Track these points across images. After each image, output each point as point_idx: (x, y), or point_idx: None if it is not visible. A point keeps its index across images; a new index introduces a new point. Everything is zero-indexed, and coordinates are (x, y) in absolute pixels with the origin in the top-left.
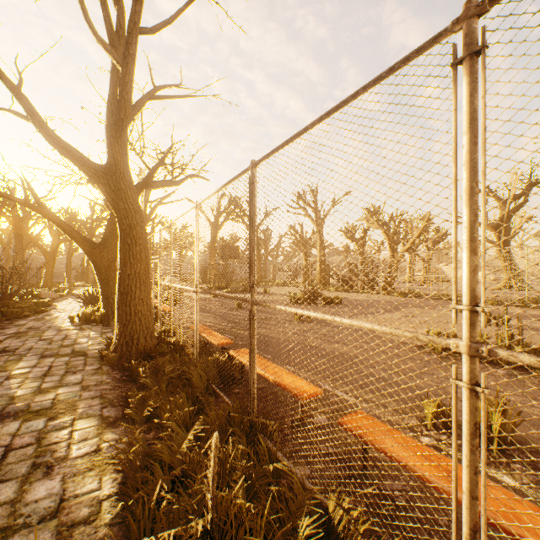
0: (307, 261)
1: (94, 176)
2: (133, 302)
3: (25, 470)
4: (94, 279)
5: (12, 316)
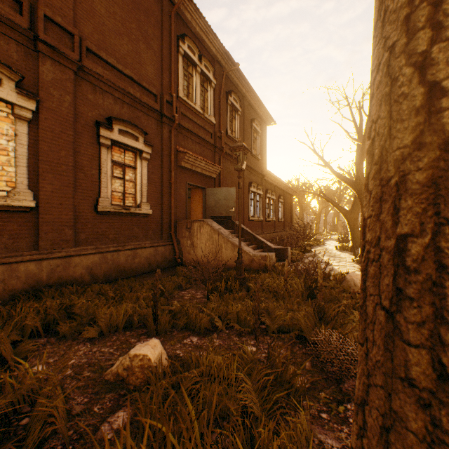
0: None
1: (349, 185)
2: None
3: (337, 272)
4: (340, 230)
5: (309, 245)
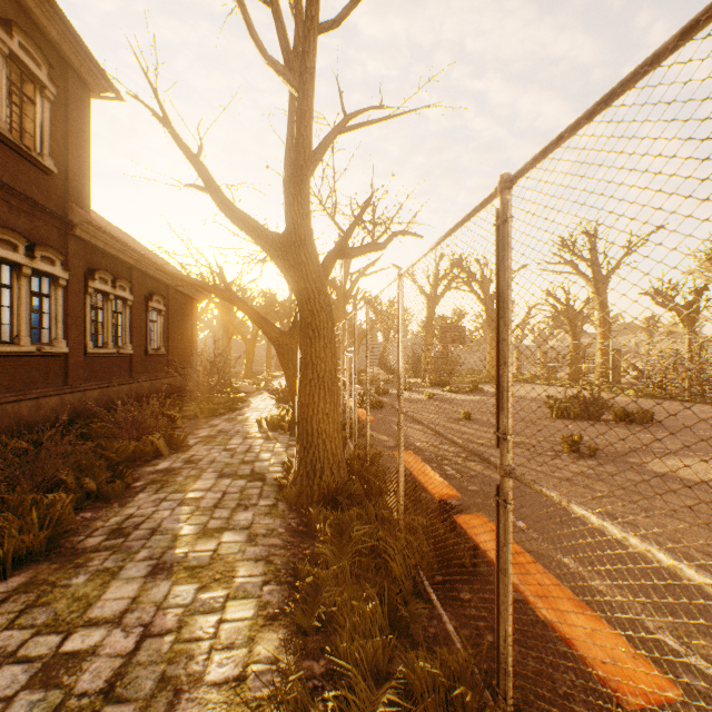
0: (576, 346)
1: (270, 250)
2: (315, 418)
3: (150, 686)
4: None
5: (209, 414)
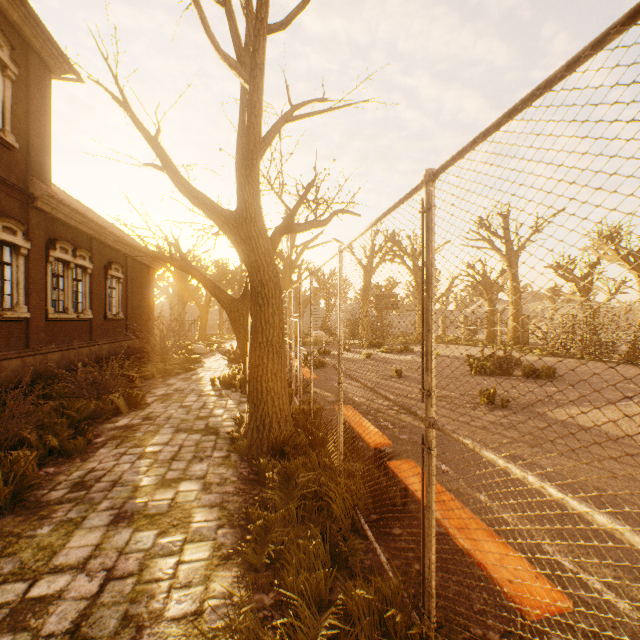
0: (492, 311)
1: (223, 225)
2: (265, 377)
3: (114, 624)
4: None
5: (165, 374)
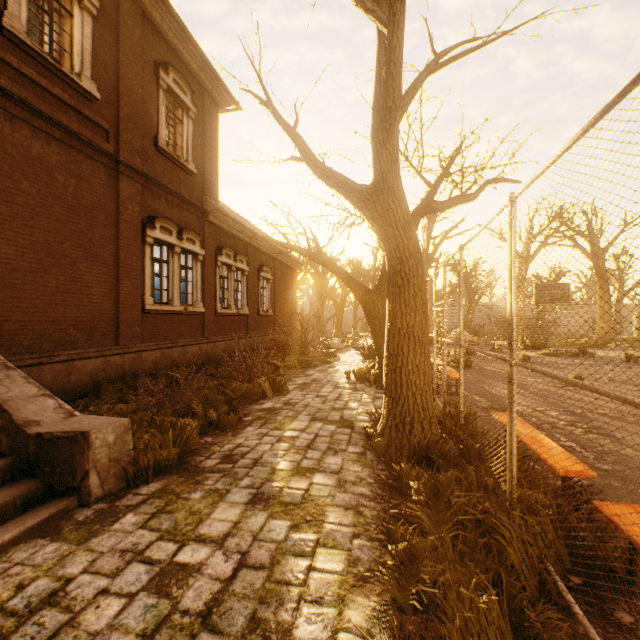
0: None
1: (358, 202)
2: (404, 369)
3: (241, 623)
4: None
5: (304, 365)
